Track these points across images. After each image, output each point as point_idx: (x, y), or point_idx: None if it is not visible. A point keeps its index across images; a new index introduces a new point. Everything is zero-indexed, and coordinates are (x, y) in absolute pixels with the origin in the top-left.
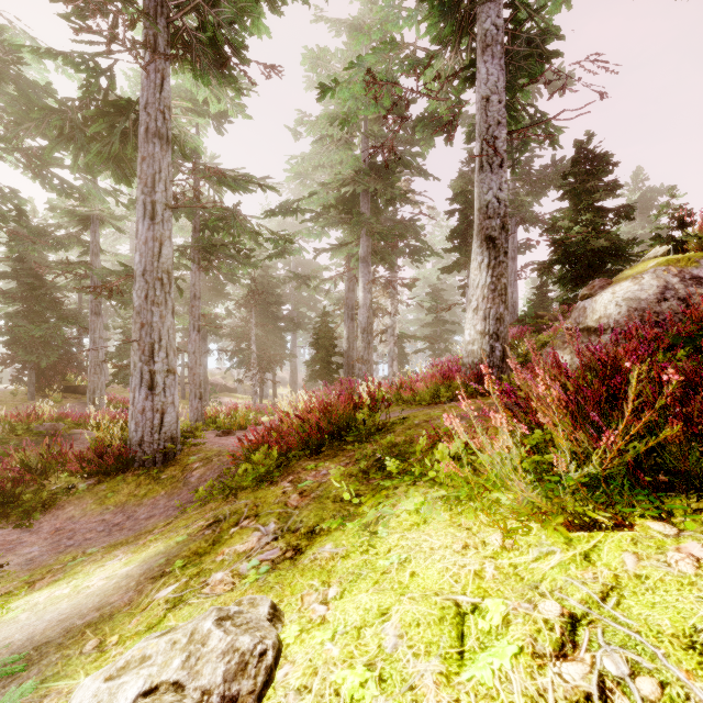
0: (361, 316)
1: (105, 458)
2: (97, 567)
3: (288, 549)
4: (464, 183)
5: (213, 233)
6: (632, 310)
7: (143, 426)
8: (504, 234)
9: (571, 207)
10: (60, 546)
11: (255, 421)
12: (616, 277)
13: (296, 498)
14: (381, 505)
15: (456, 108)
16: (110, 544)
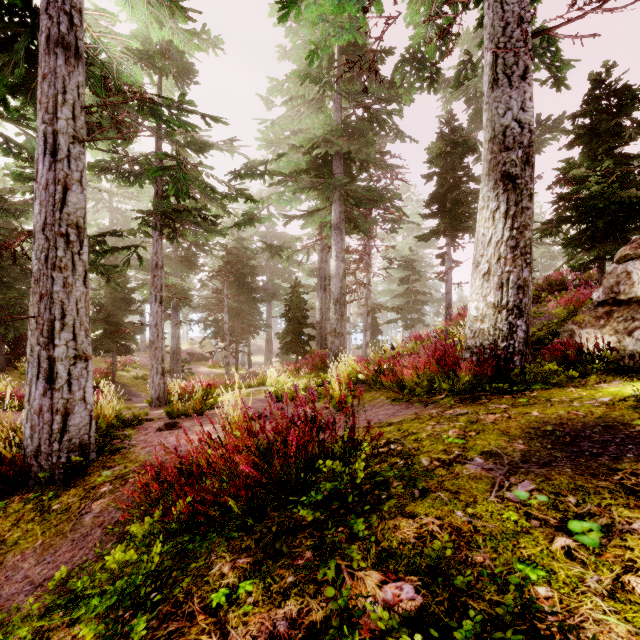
0: (334, 287)
1: None
2: None
3: None
4: (443, 145)
5: (179, 200)
6: None
7: (39, 432)
8: (529, 170)
9: (587, 152)
10: None
11: (213, 404)
12: None
13: None
14: None
15: (442, 45)
16: None
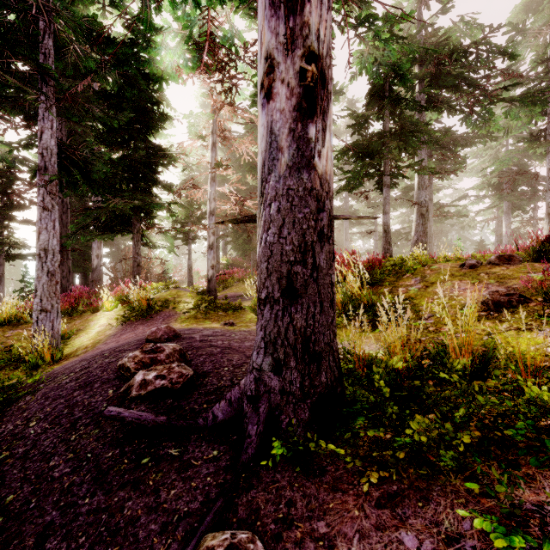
0: (504, 241)
1: None
2: None
3: None
4: None
5: None
6: None
7: None
8: None
9: None
10: None
11: None
12: None
13: None
14: None
15: None
16: None
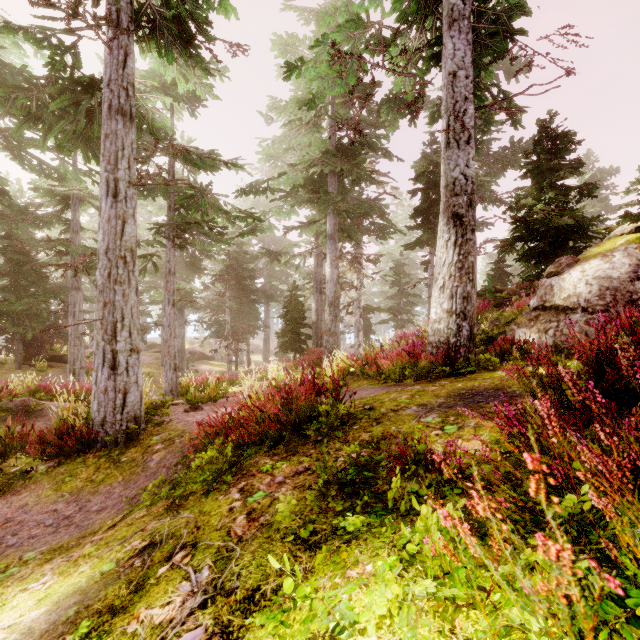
0: (329, 291)
1: (65, 440)
2: (18, 591)
3: (214, 632)
4: (426, 164)
5: (188, 212)
6: (603, 289)
7: (105, 406)
8: (471, 211)
9: (534, 185)
10: (1, 545)
11: (225, 393)
12: (583, 254)
13: (241, 522)
14: (339, 591)
15: (420, 89)
16: (50, 548)
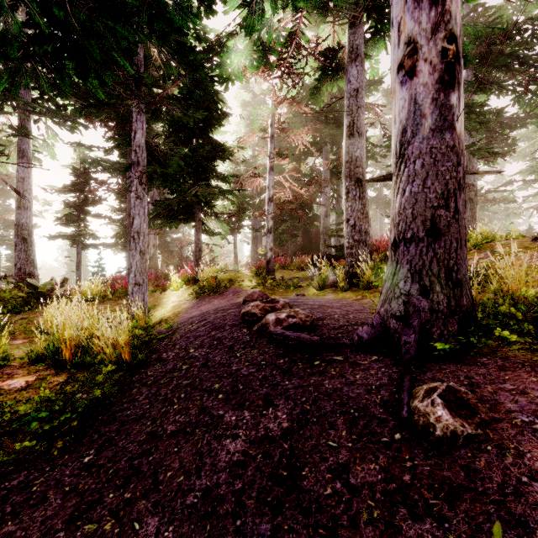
0: None
1: None
2: None
3: None
4: None
5: None
6: None
7: None
8: None
9: None
10: None
11: None
12: None
13: None
14: None
15: None
16: None
